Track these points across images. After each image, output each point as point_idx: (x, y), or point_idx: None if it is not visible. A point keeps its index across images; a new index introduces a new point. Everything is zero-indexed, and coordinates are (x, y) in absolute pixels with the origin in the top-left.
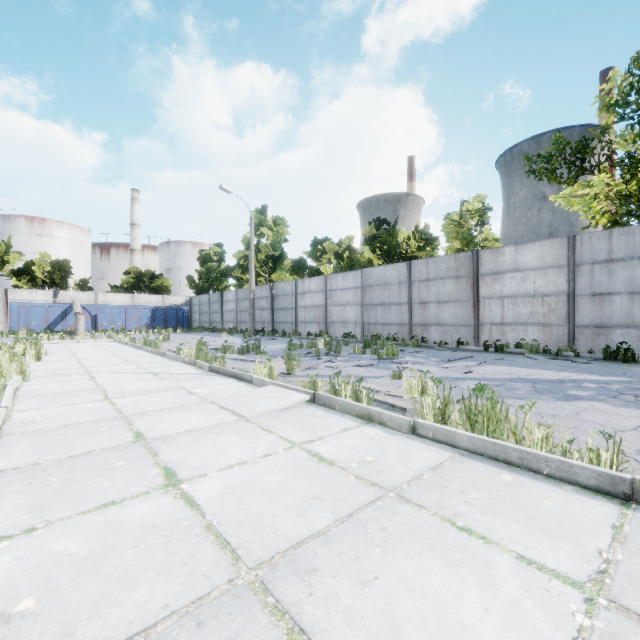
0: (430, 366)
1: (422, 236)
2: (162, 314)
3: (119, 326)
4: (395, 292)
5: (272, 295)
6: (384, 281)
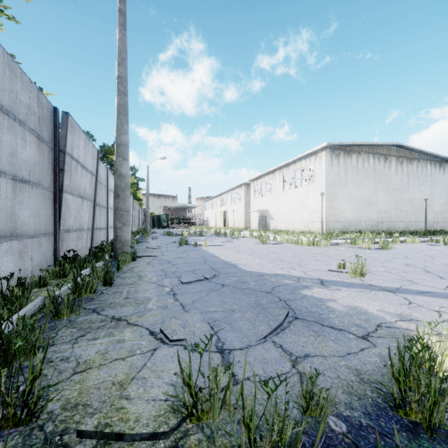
0: None
1: None
2: None
3: None
4: None
5: (95, 173)
6: None
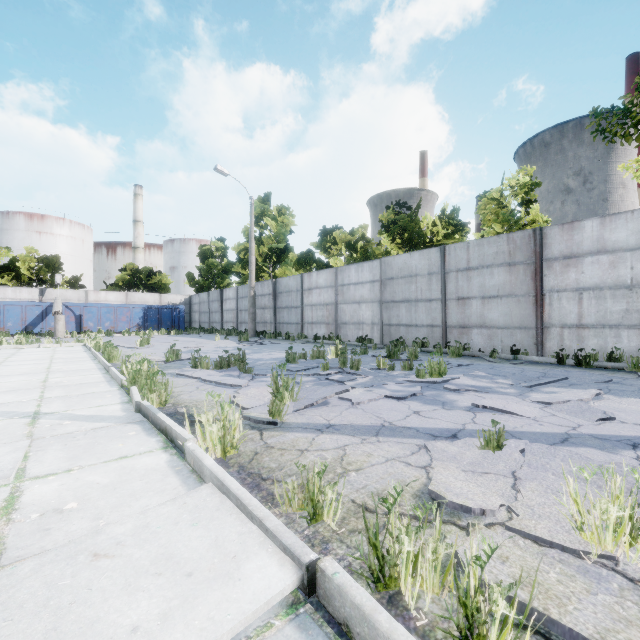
0: (513, 398)
1: (450, 221)
2: (155, 314)
3: (107, 327)
4: (424, 285)
5: (275, 292)
6: (409, 272)
